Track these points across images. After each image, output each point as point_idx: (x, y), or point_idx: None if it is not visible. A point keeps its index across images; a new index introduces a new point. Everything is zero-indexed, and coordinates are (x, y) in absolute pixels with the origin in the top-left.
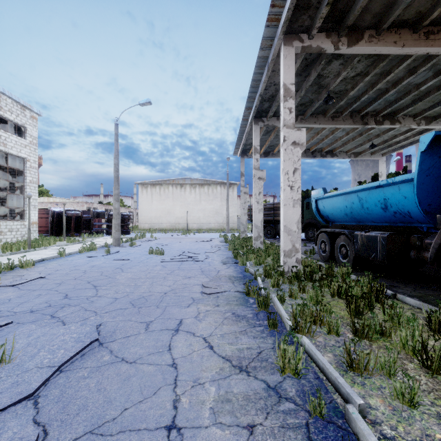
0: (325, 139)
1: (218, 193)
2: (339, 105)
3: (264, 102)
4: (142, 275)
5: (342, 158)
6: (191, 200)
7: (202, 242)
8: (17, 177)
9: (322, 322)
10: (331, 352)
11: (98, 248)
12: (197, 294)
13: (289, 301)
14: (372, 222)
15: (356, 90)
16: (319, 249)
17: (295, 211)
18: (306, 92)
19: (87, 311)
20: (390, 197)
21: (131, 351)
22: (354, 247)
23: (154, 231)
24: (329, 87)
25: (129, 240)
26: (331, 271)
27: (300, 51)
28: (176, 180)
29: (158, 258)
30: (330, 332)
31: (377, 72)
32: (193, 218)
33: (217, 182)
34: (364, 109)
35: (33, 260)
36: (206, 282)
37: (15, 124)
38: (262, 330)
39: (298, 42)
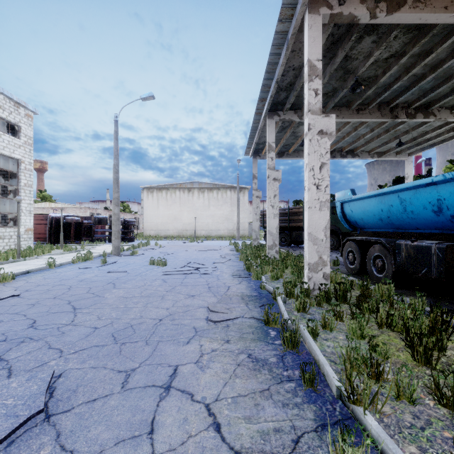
0: (346, 137)
1: (228, 198)
2: (366, 94)
3: (281, 91)
4: (136, 293)
5: (364, 158)
6: (200, 205)
7: (211, 251)
8: (11, 180)
9: (380, 376)
10: (413, 442)
11: (96, 257)
12: (201, 322)
13: (322, 334)
14: (416, 229)
15: (387, 76)
16: (345, 260)
17: (322, 215)
18: (329, 79)
19: (50, 349)
20: (447, 197)
21: (89, 436)
22: (395, 260)
23: (160, 238)
24: (356, 72)
25: (131, 248)
26: (368, 290)
27: (328, 21)
28: (184, 185)
29: (160, 269)
30: (399, 396)
31: (415, 53)
32: (202, 225)
33: (227, 187)
34: (395, 100)
35: (15, 272)
36: (213, 303)
37: (8, 122)
38: (293, 389)
39: (326, 9)
